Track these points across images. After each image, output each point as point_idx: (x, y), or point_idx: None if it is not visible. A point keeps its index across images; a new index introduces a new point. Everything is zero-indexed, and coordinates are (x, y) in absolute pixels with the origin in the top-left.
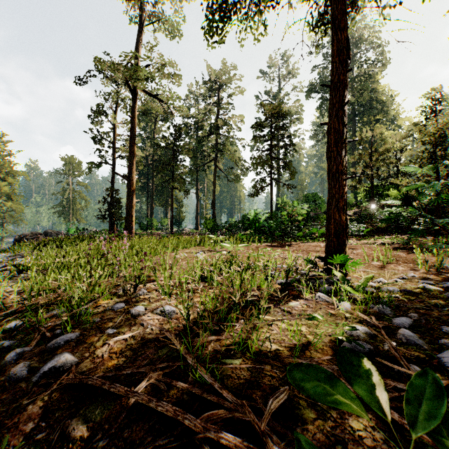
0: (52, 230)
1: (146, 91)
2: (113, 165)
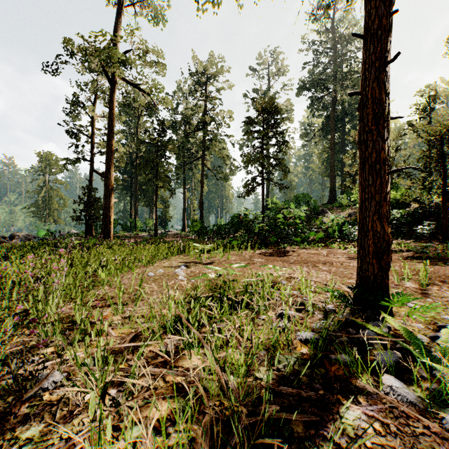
0: (20, 233)
1: (126, 80)
2: (91, 162)
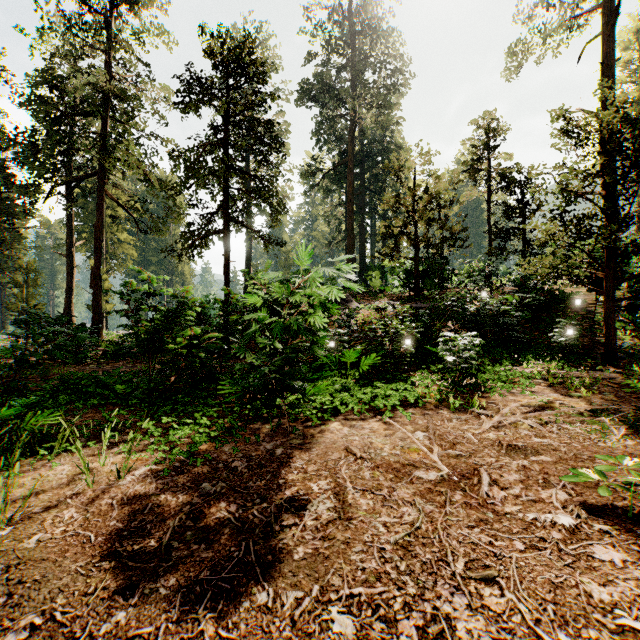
0: None
1: None
2: None
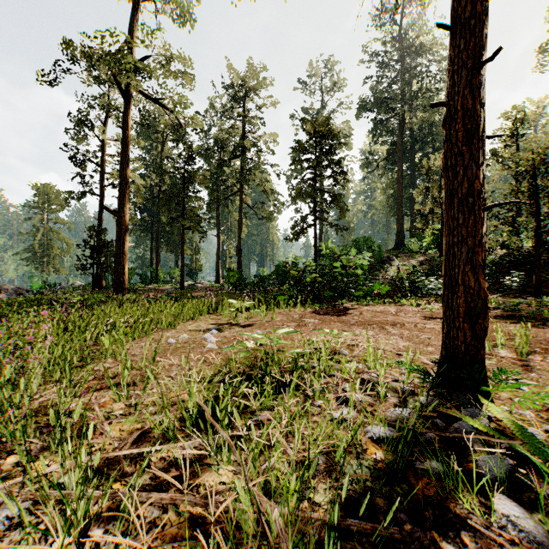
0: (9, 285)
1: (144, 94)
2: (100, 196)
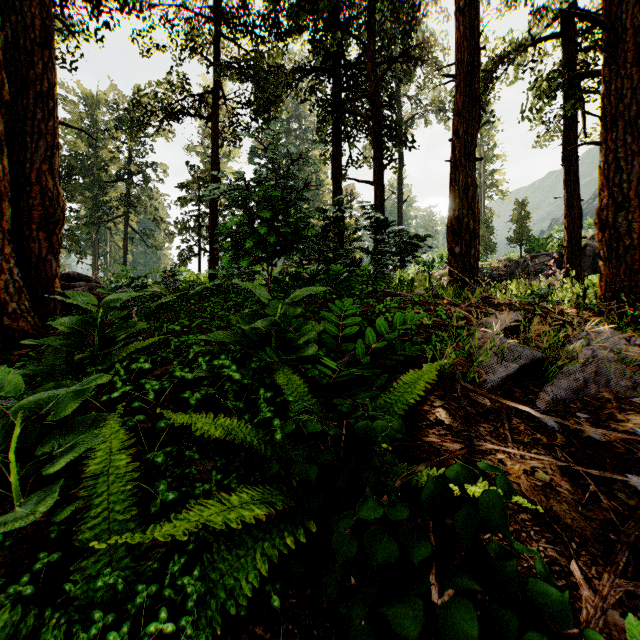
0: None
1: None
2: None
